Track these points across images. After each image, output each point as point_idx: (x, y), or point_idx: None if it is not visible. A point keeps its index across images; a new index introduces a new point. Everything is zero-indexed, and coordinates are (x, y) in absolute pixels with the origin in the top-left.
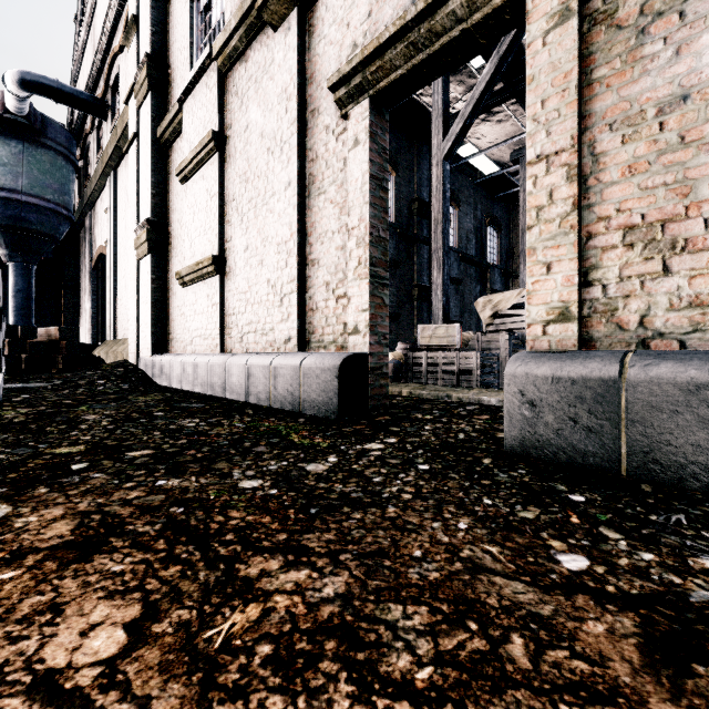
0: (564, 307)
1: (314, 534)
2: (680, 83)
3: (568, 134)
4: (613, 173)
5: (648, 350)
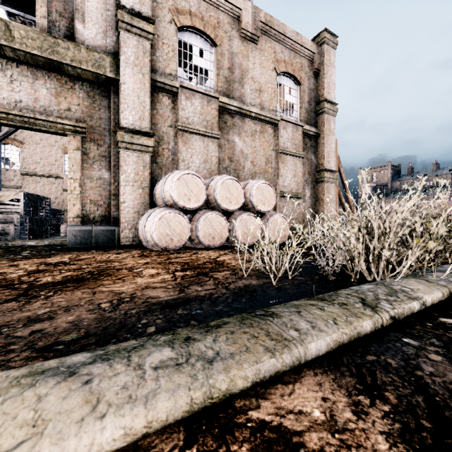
0: (78, 214)
1: (57, 255)
2: (100, 176)
3: (79, 176)
4: (88, 187)
5: (96, 224)
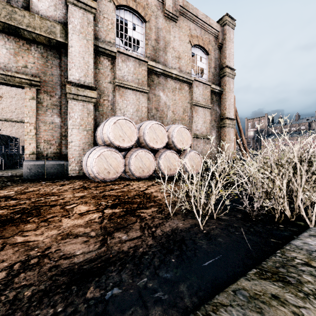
0: (33, 152)
1: (9, 187)
2: (52, 120)
3: (34, 120)
4: (42, 130)
5: (48, 160)
